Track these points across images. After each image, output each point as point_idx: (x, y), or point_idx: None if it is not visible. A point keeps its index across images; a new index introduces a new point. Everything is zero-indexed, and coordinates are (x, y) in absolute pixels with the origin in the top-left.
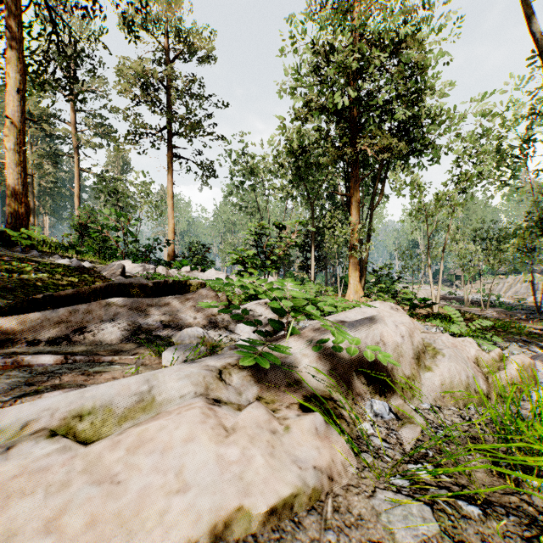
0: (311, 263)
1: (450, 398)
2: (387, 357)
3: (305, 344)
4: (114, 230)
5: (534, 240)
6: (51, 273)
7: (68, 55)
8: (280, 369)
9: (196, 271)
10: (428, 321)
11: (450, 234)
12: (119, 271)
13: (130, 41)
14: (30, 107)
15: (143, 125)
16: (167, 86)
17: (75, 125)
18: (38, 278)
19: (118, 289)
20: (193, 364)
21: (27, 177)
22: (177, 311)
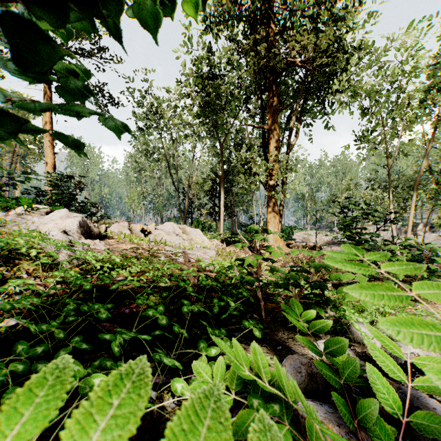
0: (221, 209)
1: None
2: None
3: None
4: None
5: None
6: None
7: None
8: None
9: (36, 212)
10: None
11: (346, 184)
12: None
13: None
14: None
15: None
16: None
17: None
18: None
19: None
20: None
21: None
22: None
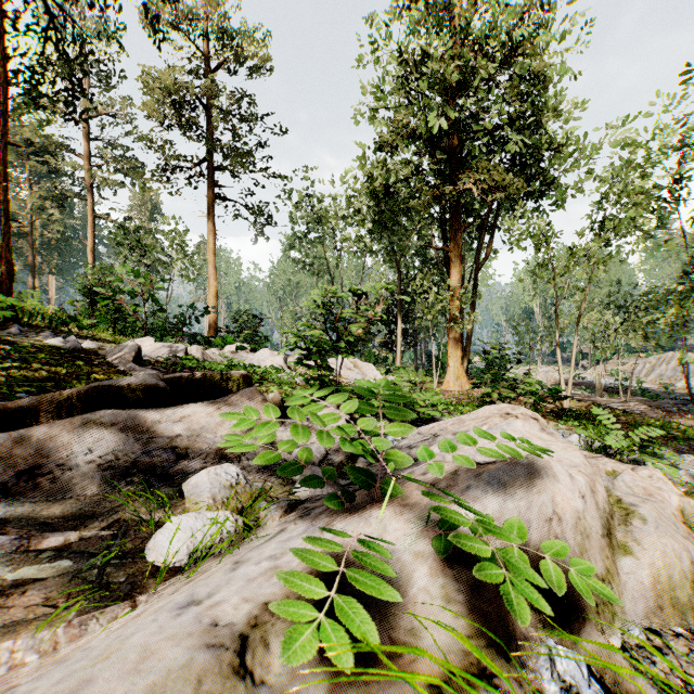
0: (397, 338)
1: (670, 609)
2: (583, 566)
3: (417, 524)
4: (131, 296)
5: (691, 309)
6: (27, 361)
7: (70, 59)
8: (373, 602)
9: (244, 351)
10: (562, 424)
11: (578, 301)
12: (131, 355)
13: (154, 41)
14: (29, 133)
15: (176, 157)
16: (207, 104)
17: (88, 157)
18: (4, 370)
19: (108, 395)
20: (183, 617)
21: (10, 224)
22: (201, 429)
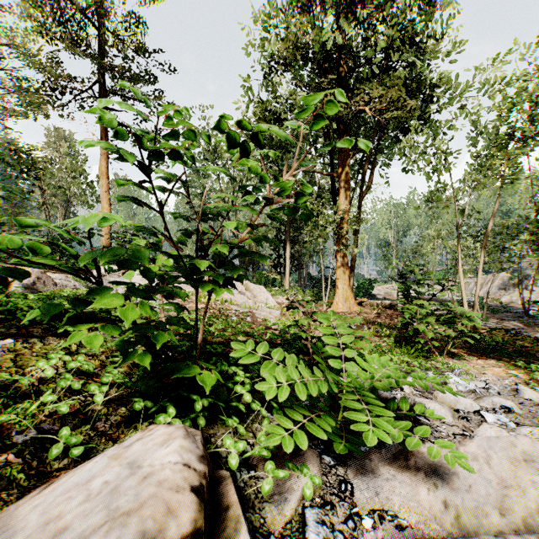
0: (286, 262)
1: None
2: None
3: None
4: None
5: None
6: None
7: None
8: None
9: (115, 274)
10: (530, 377)
11: (435, 230)
12: None
13: None
14: None
15: (66, 78)
16: (99, 28)
17: None
18: None
19: None
20: None
21: None
22: None
